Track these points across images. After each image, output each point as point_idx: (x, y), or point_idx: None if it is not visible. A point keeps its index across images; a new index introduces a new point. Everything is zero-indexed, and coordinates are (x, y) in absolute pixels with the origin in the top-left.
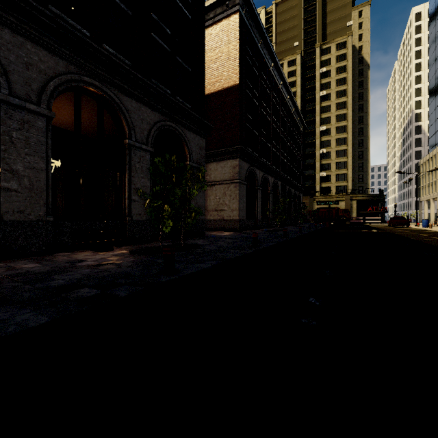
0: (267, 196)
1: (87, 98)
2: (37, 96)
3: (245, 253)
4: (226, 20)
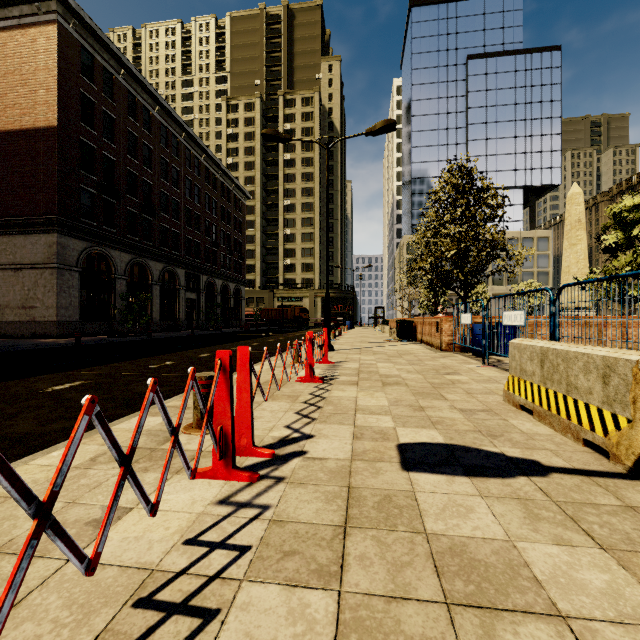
0: (149, 288)
1: None
2: None
3: None
4: (39, 28)
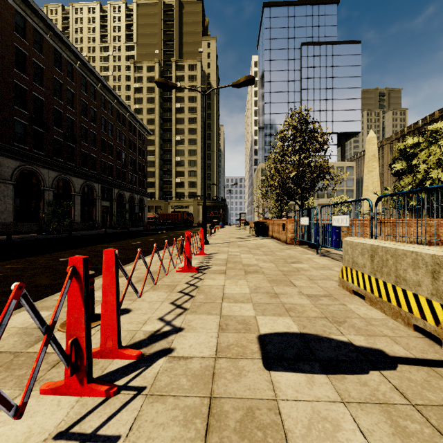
0: (72, 197)
1: None
2: None
3: None
4: None
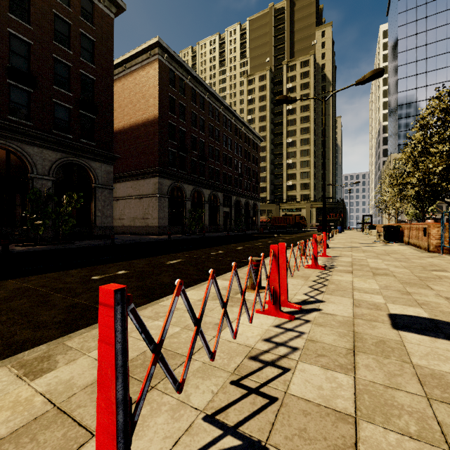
0: (203, 205)
1: None
2: None
3: (84, 246)
4: (150, 65)
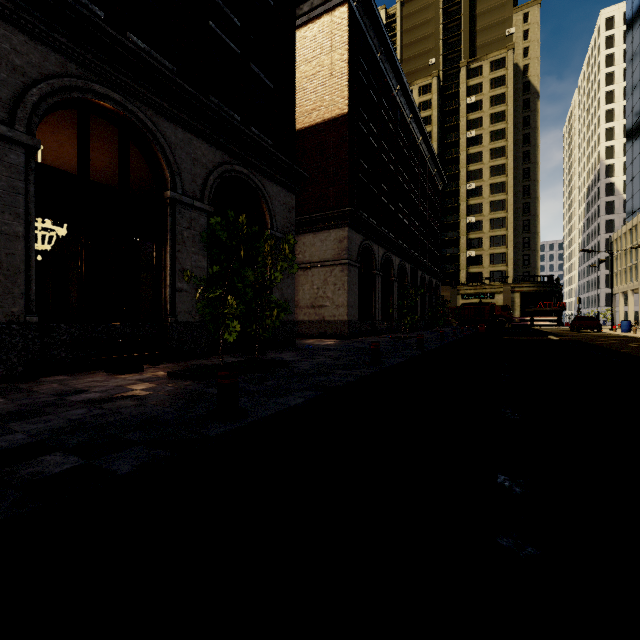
0: (390, 285)
1: (106, 127)
2: (8, 111)
3: (360, 376)
4: (329, 15)
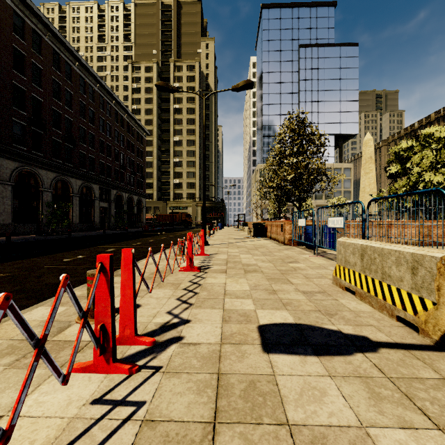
0: (70, 199)
1: None
2: None
3: None
4: None
